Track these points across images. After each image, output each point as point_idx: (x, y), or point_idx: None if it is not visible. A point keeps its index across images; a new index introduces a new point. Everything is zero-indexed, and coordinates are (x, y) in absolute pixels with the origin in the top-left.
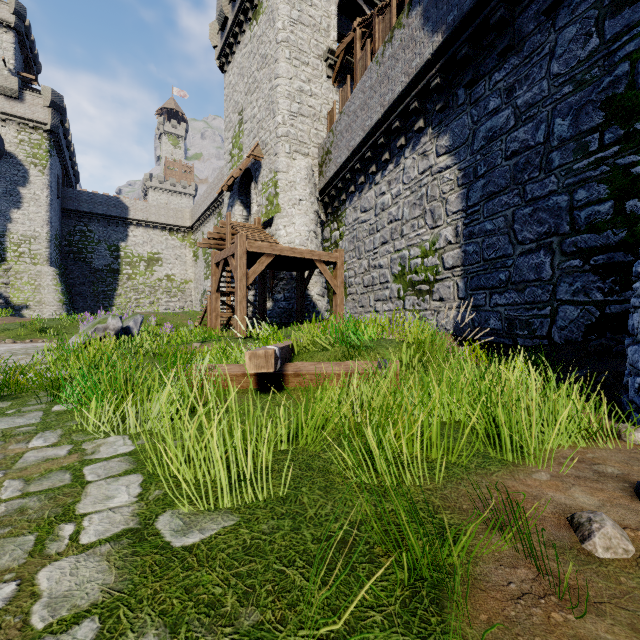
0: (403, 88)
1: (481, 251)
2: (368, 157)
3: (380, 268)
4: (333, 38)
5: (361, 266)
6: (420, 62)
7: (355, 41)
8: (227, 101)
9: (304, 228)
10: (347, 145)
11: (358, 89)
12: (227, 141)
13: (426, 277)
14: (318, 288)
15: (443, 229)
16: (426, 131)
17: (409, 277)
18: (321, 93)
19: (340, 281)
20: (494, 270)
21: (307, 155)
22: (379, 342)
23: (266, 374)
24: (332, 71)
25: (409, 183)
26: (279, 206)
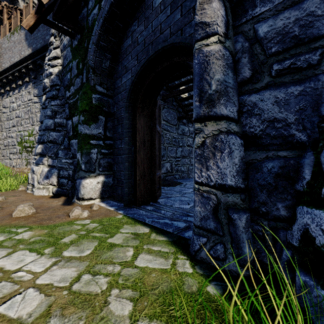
0: (18, 60)
1: None
2: (4, 82)
3: (12, 138)
4: None
5: (3, 135)
6: (24, 54)
7: (3, 12)
8: None
9: None
10: None
11: None
12: None
13: (30, 145)
14: None
15: (36, 126)
16: (30, 83)
17: (24, 144)
18: None
19: None
20: None
21: None
22: None
23: None
24: None
25: (24, 102)
26: None
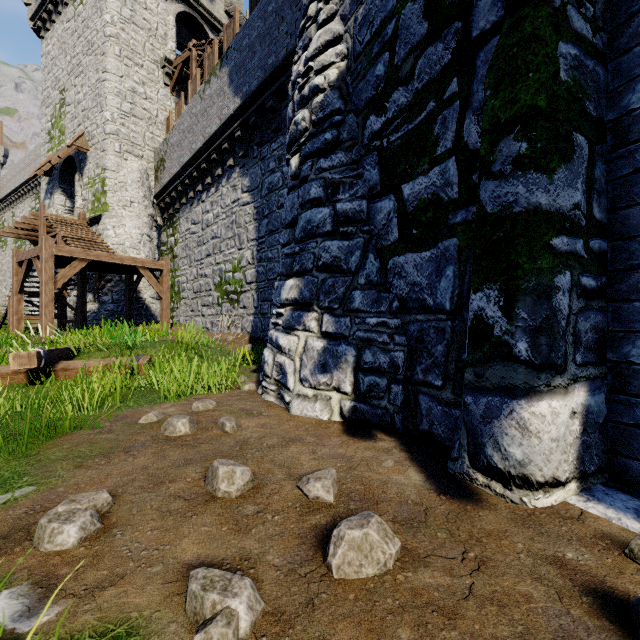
0: (217, 129)
1: (266, 272)
2: (195, 176)
3: (206, 277)
4: (171, 48)
5: (192, 273)
6: (228, 113)
7: (191, 60)
8: (45, 72)
9: (136, 231)
10: (178, 159)
11: (186, 112)
12: (45, 118)
13: (236, 288)
14: (152, 291)
15: (245, 251)
16: (236, 169)
17: (225, 287)
18: (158, 98)
19: (166, 287)
20: (272, 288)
21: (141, 157)
22: (155, 343)
23: (37, 371)
24: (170, 79)
25: (225, 208)
26: (107, 205)
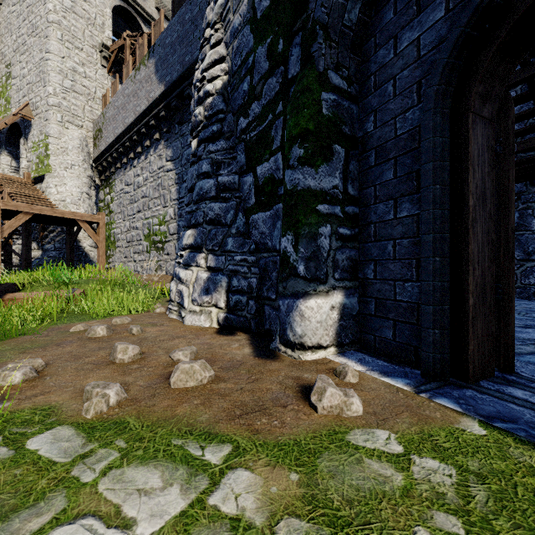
0: (145, 108)
1: None
2: (128, 146)
3: (137, 229)
4: (108, 35)
5: (125, 226)
6: (154, 96)
7: (125, 47)
8: None
9: (76, 189)
10: (113, 131)
11: (120, 92)
12: None
13: (161, 239)
14: (91, 241)
15: (169, 209)
16: (161, 142)
17: (153, 238)
18: (96, 77)
19: (102, 237)
20: None
21: (81, 127)
22: (88, 280)
23: None
24: (107, 62)
25: (153, 173)
26: (50, 166)
